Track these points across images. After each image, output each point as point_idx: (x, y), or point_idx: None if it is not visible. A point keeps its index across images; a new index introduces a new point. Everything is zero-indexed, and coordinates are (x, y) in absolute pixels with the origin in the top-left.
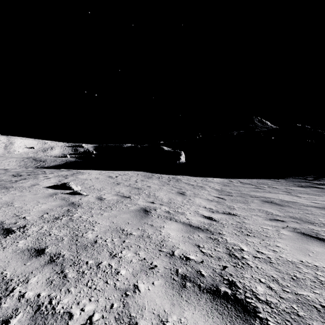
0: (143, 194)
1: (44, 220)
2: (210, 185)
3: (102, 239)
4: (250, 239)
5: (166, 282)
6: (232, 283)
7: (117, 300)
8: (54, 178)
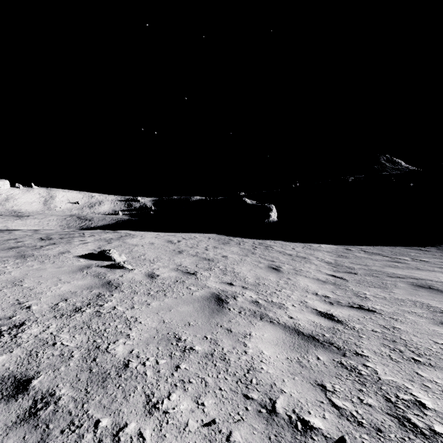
0: (216, 269)
1: (57, 312)
2: (318, 255)
3: (139, 359)
4: (426, 373)
5: None
6: None
7: None
8: (93, 243)
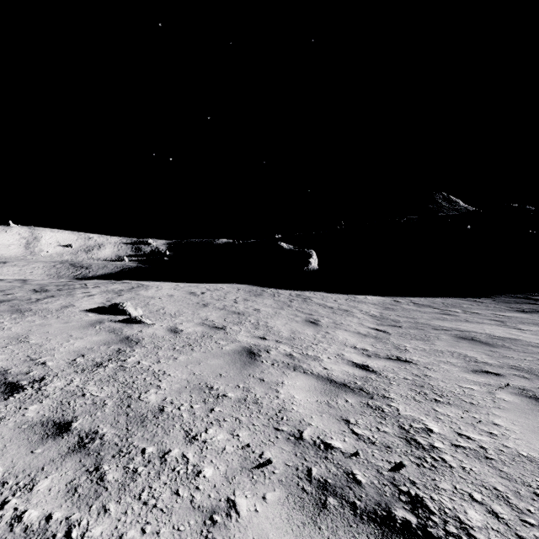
0: (247, 324)
1: (76, 367)
2: (362, 307)
3: (174, 405)
4: (442, 409)
5: (290, 495)
6: (417, 501)
7: (194, 534)
8: (100, 295)
